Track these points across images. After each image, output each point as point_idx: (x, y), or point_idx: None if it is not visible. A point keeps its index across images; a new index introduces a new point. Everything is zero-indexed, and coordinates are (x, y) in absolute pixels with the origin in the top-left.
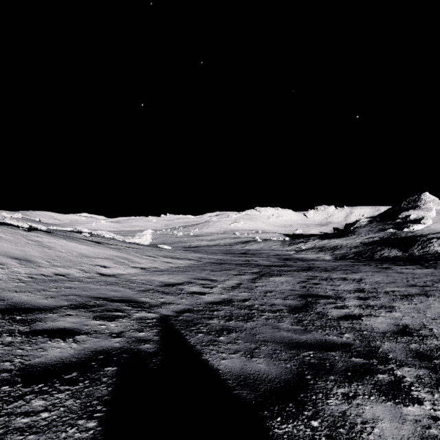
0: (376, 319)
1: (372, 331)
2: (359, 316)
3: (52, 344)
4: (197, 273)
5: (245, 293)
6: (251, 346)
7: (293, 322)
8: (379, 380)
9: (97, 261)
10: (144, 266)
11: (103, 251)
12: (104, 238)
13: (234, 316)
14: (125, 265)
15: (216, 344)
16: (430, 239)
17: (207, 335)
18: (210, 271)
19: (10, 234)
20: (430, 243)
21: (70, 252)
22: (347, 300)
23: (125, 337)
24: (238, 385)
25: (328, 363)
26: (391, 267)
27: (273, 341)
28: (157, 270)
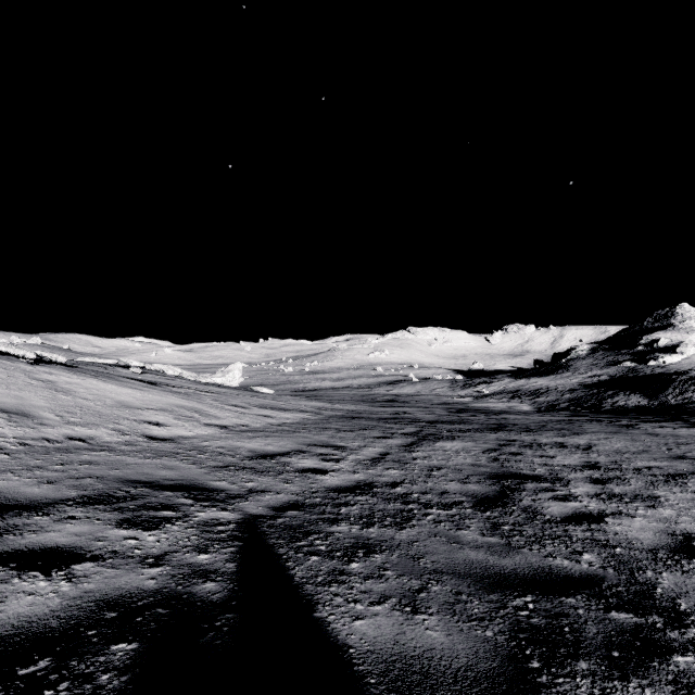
0: (631, 521)
1: (632, 548)
2: (599, 516)
3: (20, 586)
4: (314, 436)
5: (395, 470)
6: (412, 584)
7: (484, 529)
8: (681, 671)
9: (147, 415)
10: (226, 423)
11: (158, 398)
12: (165, 376)
13: (378, 517)
14: (193, 420)
15: (345, 579)
16: (694, 378)
17: (327, 560)
18: (335, 431)
19: (2, 370)
20: (693, 384)
21: (101, 400)
22: (573, 483)
23: (170, 566)
24: (391, 690)
25: (567, 626)
26: (636, 425)
27: (452, 572)
28: (246, 430)
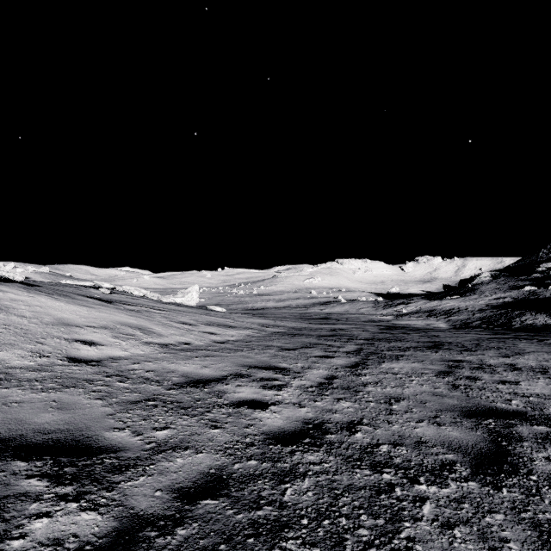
0: None
1: None
2: None
3: None
4: (256, 355)
5: (348, 402)
6: None
7: (536, 550)
8: None
9: (83, 333)
10: (168, 340)
11: (104, 316)
12: (131, 296)
13: (345, 512)
14: (133, 338)
15: None
16: None
17: None
18: (277, 349)
19: None
20: None
21: (39, 317)
22: None
23: None
24: None
25: None
26: None
27: None
28: (187, 348)
